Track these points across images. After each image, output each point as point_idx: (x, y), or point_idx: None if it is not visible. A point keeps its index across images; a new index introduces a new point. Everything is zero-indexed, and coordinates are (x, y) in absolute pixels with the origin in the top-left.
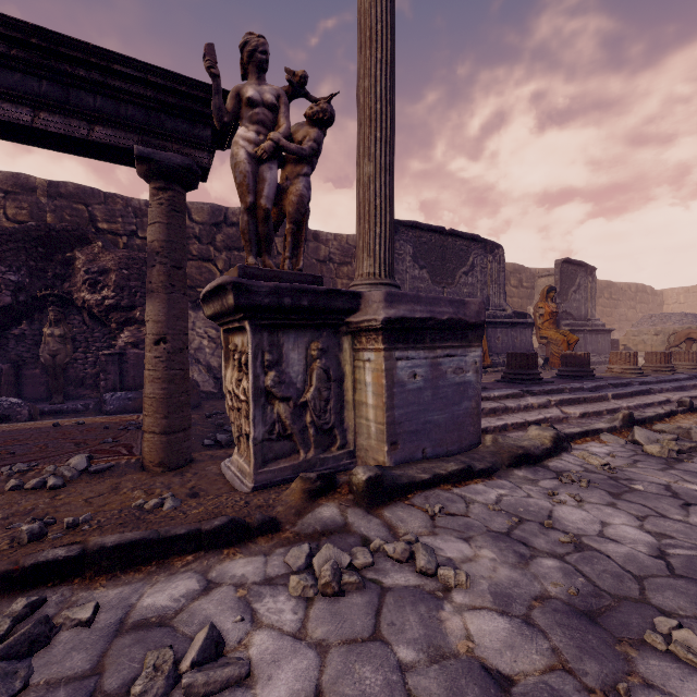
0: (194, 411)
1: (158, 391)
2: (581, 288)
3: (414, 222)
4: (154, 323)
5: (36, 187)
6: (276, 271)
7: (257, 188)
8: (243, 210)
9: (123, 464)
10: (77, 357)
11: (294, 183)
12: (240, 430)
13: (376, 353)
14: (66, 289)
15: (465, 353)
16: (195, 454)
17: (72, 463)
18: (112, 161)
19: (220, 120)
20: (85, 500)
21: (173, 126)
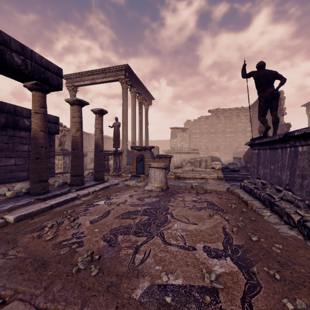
0: None
1: None
2: (108, 143)
3: None
4: None
5: None
6: (63, 149)
7: (61, 139)
8: (59, 142)
9: None
10: None
11: (64, 138)
12: (58, 167)
13: None
14: None
15: (85, 158)
16: None
17: None
18: None
19: None
20: None
21: None
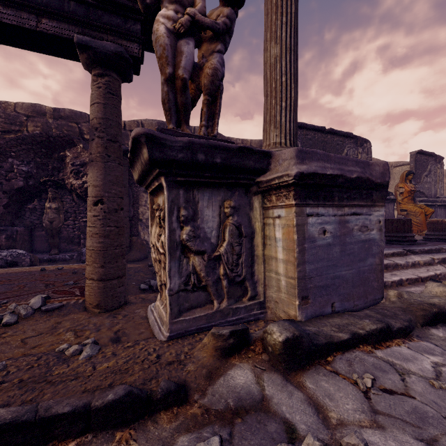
0: (142, 261)
1: (96, 244)
2: (431, 173)
3: (302, 123)
4: (93, 188)
5: (46, 112)
6: (191, 135)
7: (175, 61)
8: (163, 82)
9: (71, 304)
10: (69, 224)
11: (209, 60)
12: (161, 280)
13: (286, 209)
14: (61, 177)
15: (369, 212)
16: (131, 297)
17: (31, 302)
18: (63, 56)
19: (143, 1)
20: (23, 339)
21: (108, 21)
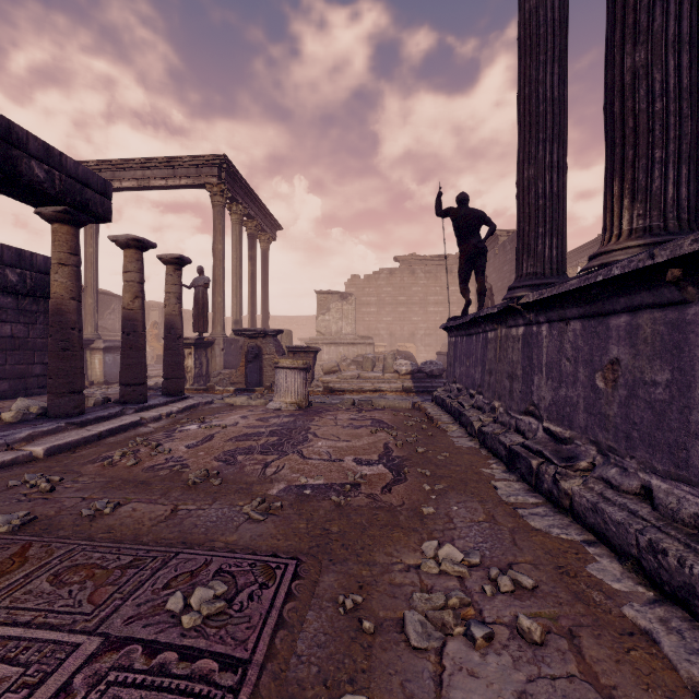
0: None
1: None
2: None
3: None
4: None
5: None
6: None
7: None
8: None
9: None
10: None
11: None
12: None
13: (100, 355)
14: None
15: None
16: None
17: None
18: None
19: None
20: None
21: None
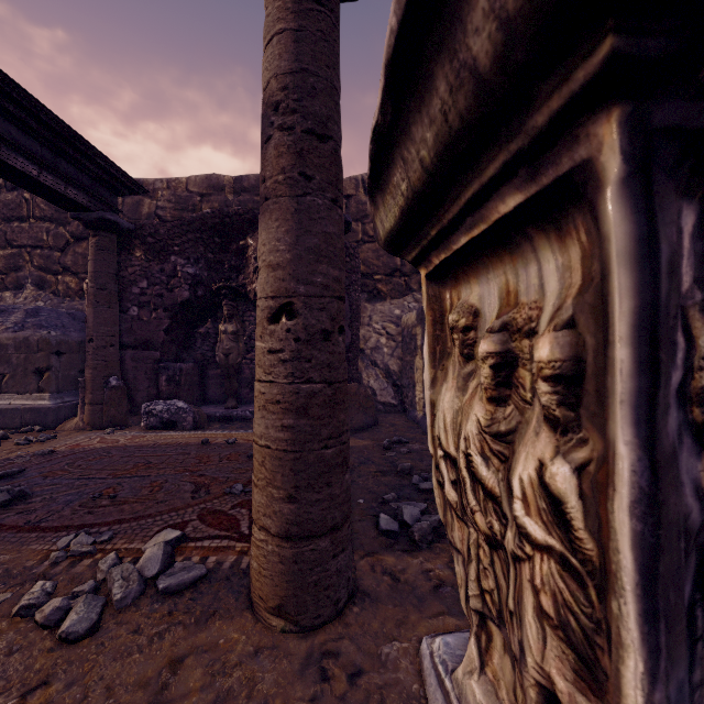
0: (368, 432)
1: (274, 433)
2: None
3: None
4: (267, 272)
5: (224, 186)
6: None
7: None
8: None
9: (224, 571)
10: (253, 357)
11: None
12: (491, 608)
13: None
14: (241, 281)
15: None
16: (360, 561)
17: (144, 553)
18: None
19: None
20: None
21: None
